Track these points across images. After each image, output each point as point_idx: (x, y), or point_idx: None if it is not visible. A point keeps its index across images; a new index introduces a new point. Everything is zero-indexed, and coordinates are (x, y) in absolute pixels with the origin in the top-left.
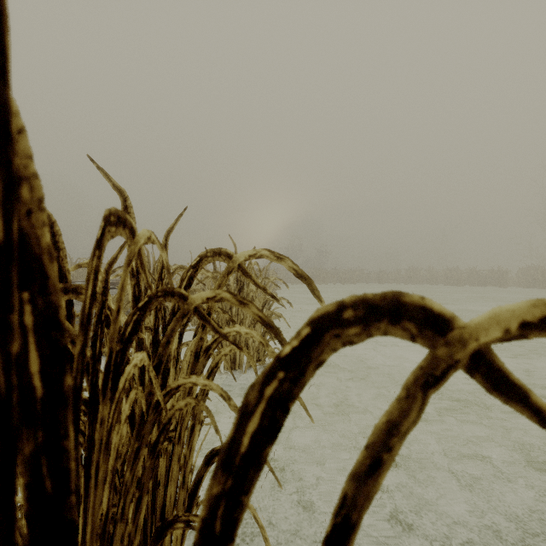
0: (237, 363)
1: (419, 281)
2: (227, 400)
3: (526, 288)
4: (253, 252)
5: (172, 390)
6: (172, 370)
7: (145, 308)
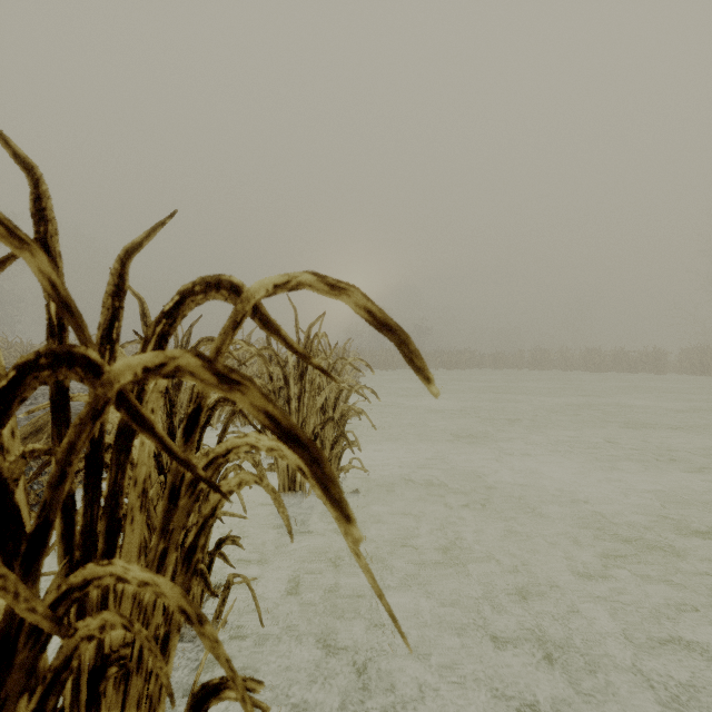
0: (298, 480)
1: (548, 367)
2: (195, 624)
3: (691, 376)
4: (283, 279)
5: (72, 591)
6: (140, 517)
7: (8, 395)
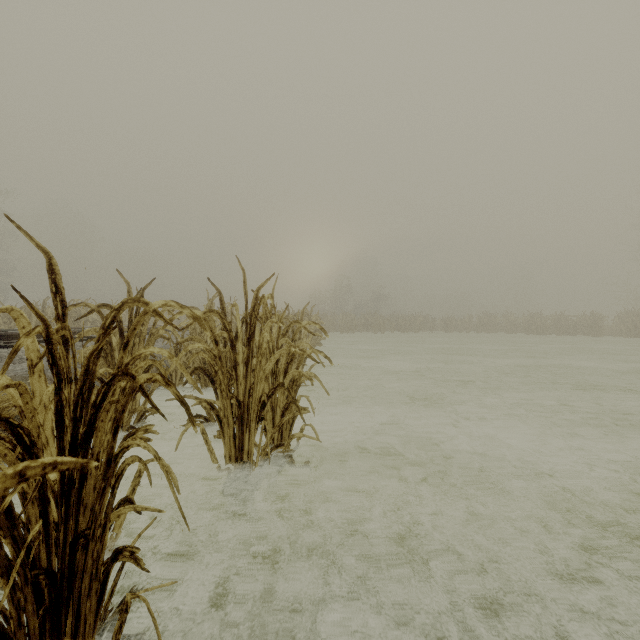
0: (245, 450)
1: (494, 330)
2: None
3: (626, 338)
4: None
5: None
6: None
7: None
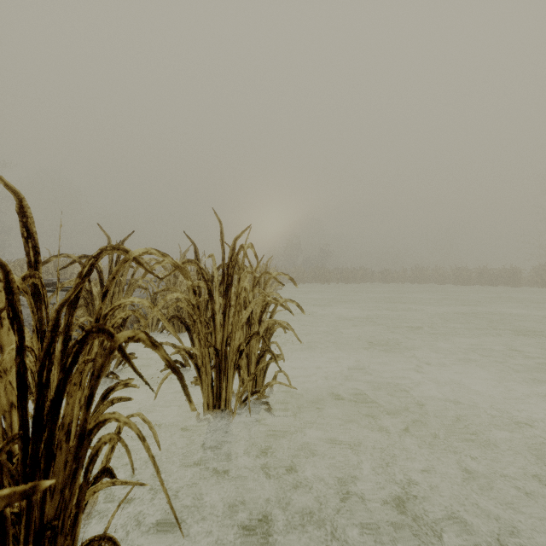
0: (223, 397)
1: (425, 281)
2: None
3: (541, 288)
4: None
5: None
6: None
7: None
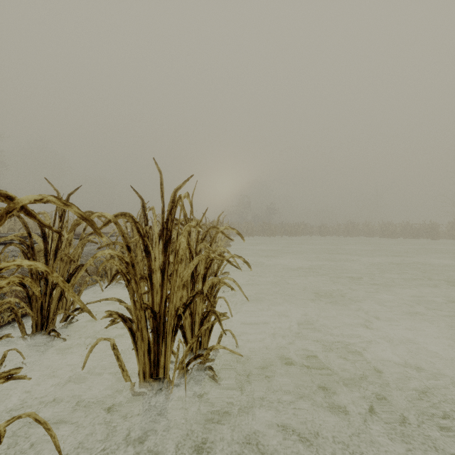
0: (161, 364)
1: (357, 234)
2: None
3: None
4: None
5: None
6: None
7: None
